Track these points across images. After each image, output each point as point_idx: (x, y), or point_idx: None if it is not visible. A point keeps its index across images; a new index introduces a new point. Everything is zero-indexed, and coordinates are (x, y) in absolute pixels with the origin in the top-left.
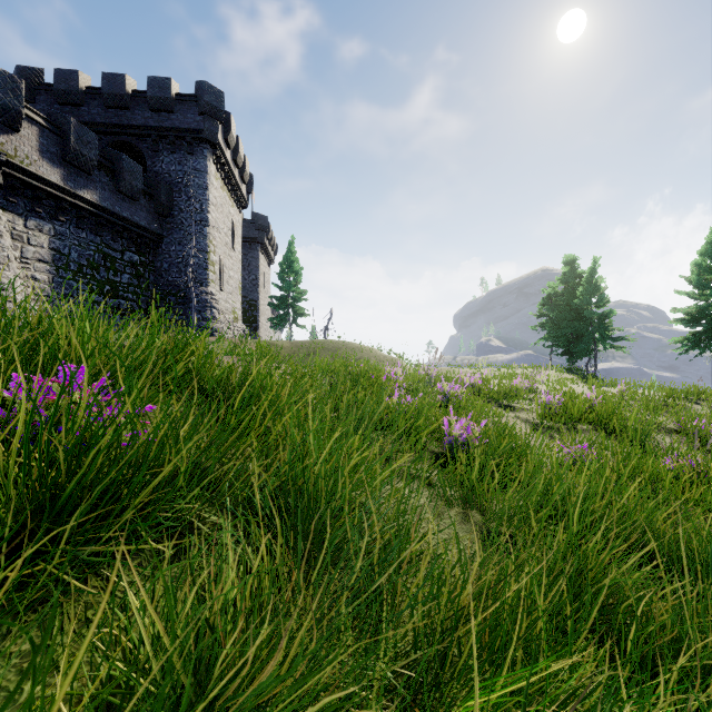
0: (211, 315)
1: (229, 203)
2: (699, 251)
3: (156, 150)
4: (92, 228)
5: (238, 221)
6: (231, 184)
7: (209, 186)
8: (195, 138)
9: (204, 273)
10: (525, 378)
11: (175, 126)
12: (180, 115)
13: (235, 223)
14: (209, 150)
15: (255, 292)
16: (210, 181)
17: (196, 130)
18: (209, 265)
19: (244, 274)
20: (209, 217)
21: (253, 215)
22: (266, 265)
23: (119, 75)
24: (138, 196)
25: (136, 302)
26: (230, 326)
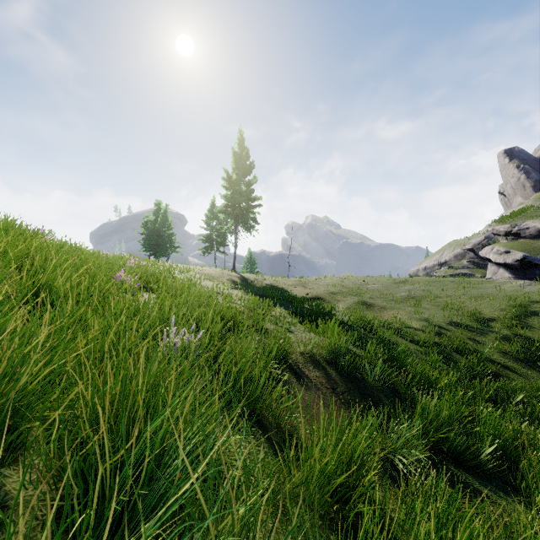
0: None
1: None
2: (208, 209)
3: None
4: None
5: None
6: None
7: None
8: None
9: None
10: None
11: None
12: None
13: None
14: None
15: None
16: None
17: None
18: None
19: None
20: None
21: None
22: None
23: None
24: None
25: None
26: None
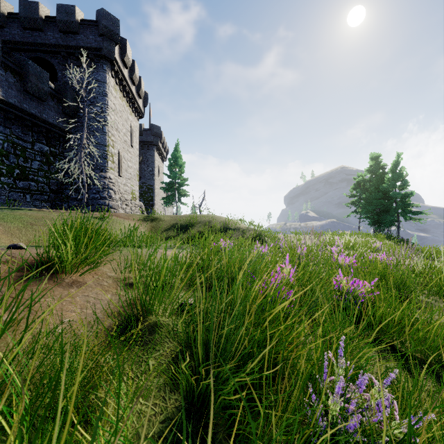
0: (108, 194)
1: (128, 111)
2: None
3: (65, 64)
4: (1, 121)
5: (136, 127)
6: (129, 96)
7: (108, 94)
8: (96, 55)
9: (103, 161)
10: (363, 246)
11: (79, 44)
12: (84, 36)
13: (133, 127)
14: (108, 66)
15: (151, 179)
16: (109, 90)
17: (96, 48)
18: (108, 155)
19: (144, 167)
20: (108, 118)
21: (150, 125)
22: (160, 161)
23: (33, 2)
24: (45, 97)
25: (46, 184)
26: (128, 203)
